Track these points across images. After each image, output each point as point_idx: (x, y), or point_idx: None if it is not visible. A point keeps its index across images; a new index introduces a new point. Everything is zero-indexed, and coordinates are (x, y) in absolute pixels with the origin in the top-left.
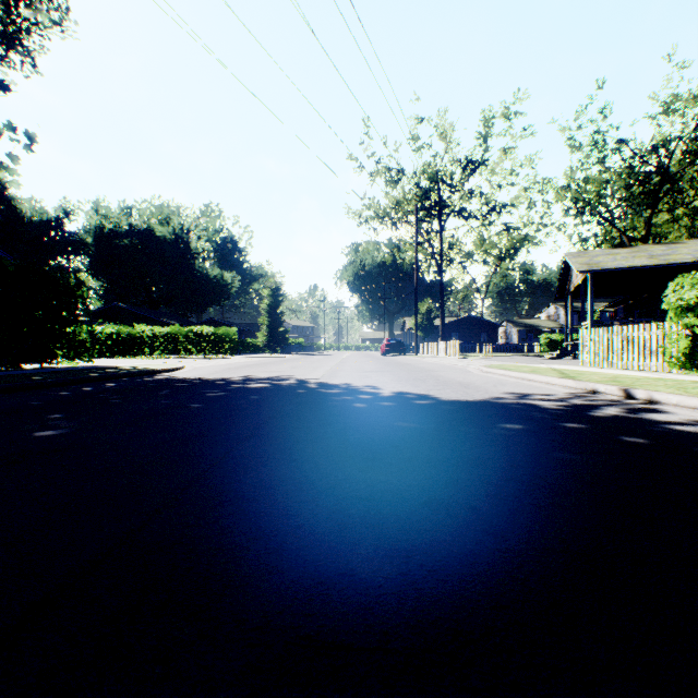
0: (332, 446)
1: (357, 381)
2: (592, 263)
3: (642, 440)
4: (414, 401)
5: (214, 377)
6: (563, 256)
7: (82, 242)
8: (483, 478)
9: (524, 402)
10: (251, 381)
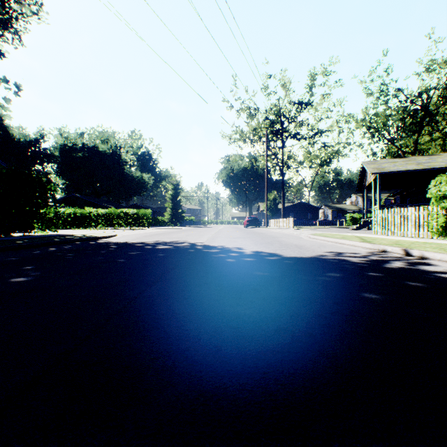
0: (211, 289)
1: (228, 244)
2: (380, 168)
3: (421, 284)
4: (266, 258)
5: (135, 242)
6: (361, 164)
7: (52, 155)
8: (316, 311)
9: (338, 258)
10: (159, 244)
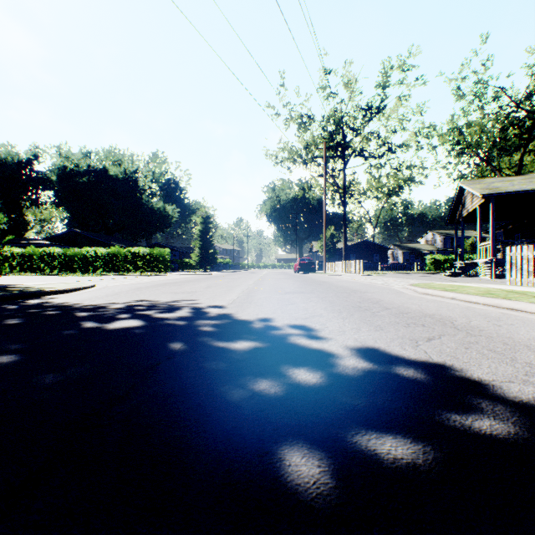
0: None
1: (278, 311)
2: (492, 188)
3: None
4: (465, 424)
5: (93, 303)
6: (457, 185)
7: (47, 179)
8: None
9: None
10: (129, 311)
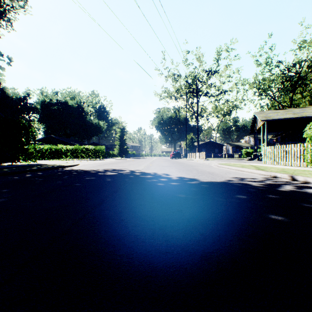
0: (144, 210)
1: (159, 171)
2: (267, 116)
3: None
4: (188, 182)
5: (91, 169)
6: (253, 113)
7: (35, 108)
8: (234, 234)
9: (242, 183)
10: (108, 171)
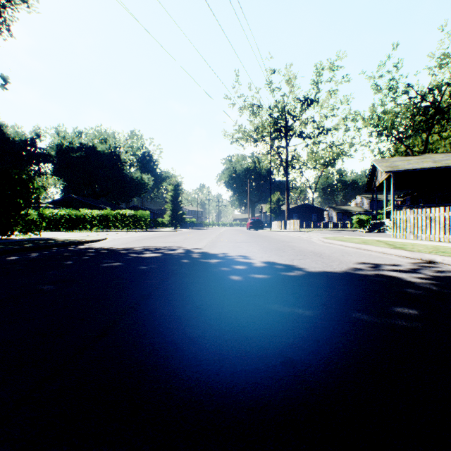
0: (201, 360)
1: (231, 250)
2: (394, 166)
3: None
4: (285, 273)
5: (122, 247)
6: (371, 162)
7: (48, 154)
8: None
9: (384, 274)
10: (148, 250)
